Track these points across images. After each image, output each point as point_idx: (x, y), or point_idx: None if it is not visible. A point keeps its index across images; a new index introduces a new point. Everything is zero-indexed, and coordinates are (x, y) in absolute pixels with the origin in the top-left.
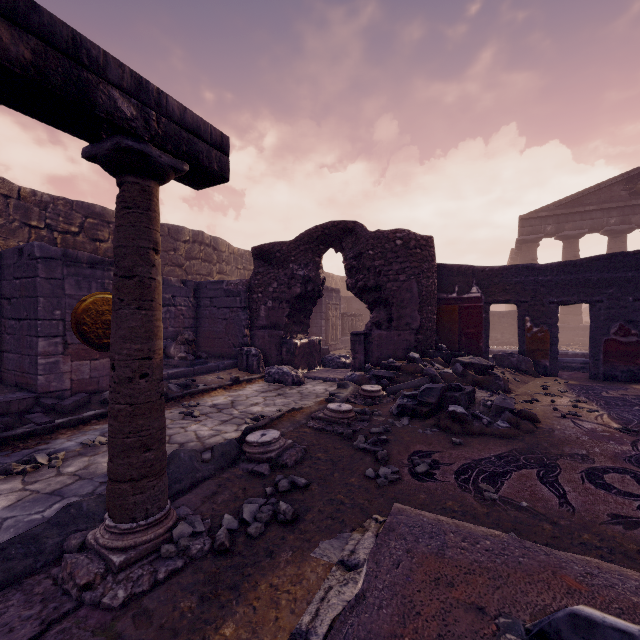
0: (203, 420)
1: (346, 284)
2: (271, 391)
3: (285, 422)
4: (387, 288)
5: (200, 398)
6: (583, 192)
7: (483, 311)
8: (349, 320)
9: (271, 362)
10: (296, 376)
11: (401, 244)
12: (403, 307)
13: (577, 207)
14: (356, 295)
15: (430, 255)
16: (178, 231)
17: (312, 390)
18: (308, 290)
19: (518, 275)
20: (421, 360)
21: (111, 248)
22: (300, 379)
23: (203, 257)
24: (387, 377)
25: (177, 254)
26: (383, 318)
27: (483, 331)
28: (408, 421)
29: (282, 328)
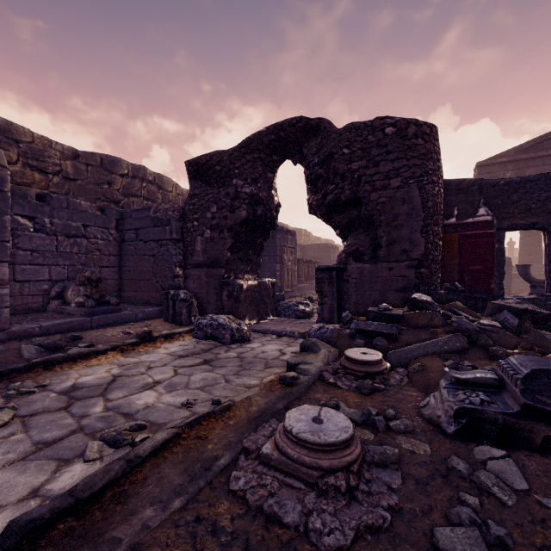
0: (2, 438)
1: (308, 204)
2: (195, 354)
3: (171, 468)
4: (371, 200)
5: (62, 371)
6: (546, 136)
7: (495, 240)
8: (305, 266)
9: (209, 310)
10: (237, 330)
11: (393, 132)
12: (397, 226)
13: (539, 151)
14: (323, 216)
15: (435, 151)
16: (113, 162)
17: (260, 352)
18: (257, 215)
19: (549, 188)
20: (436, 305)
21: (20, 172)
22: (243, 334)
23: (145, 195)
24: (383, 333)
25: (112, 188)
26: (365, 245)
27: (495, 267)
28: (523, 476)
29: (223, 265)
